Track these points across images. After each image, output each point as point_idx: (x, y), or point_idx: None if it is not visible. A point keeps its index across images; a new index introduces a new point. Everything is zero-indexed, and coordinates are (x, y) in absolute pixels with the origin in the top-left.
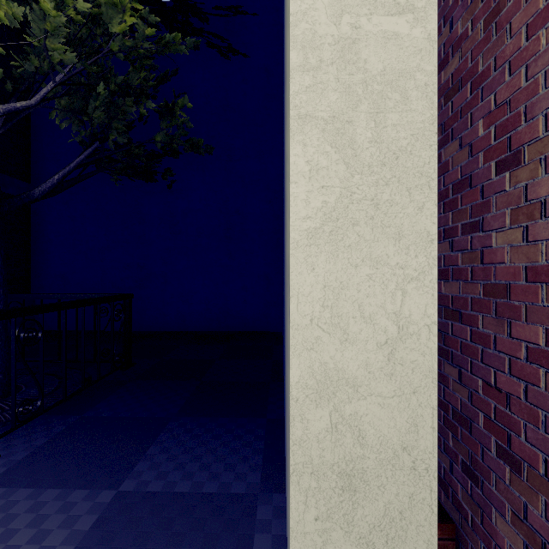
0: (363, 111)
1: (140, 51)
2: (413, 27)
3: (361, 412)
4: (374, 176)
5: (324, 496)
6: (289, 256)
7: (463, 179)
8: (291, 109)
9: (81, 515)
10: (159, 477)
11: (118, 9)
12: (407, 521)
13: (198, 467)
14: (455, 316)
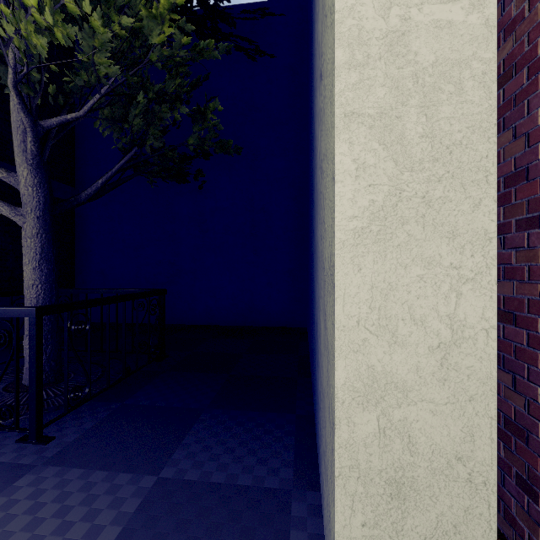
0: (413, 106)
1: (176, 59)
2: (469, 13)
3: (411, 418)
4: (425, 172)
5: (371, 502)
6: (334, 256)
7: (518, 172)
8: (336, 107)
9: (126, 497)
10: (196, 466)
11: (158, 22)
12: (461, 535)
13: (232, 459)
14: (508, 318)
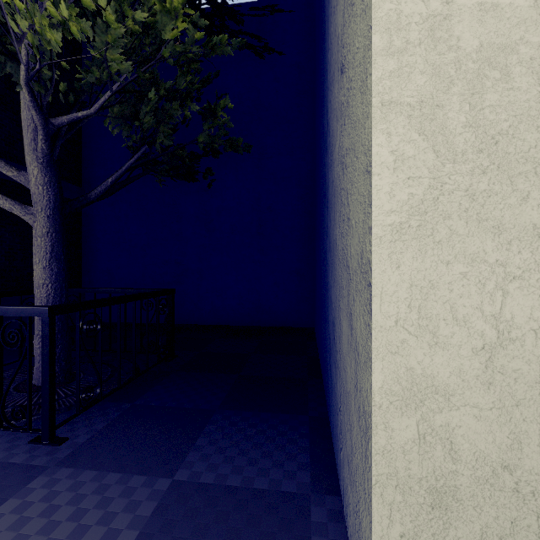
0: (455, 94)
1: (188, 55)
2: None
3: (453, 423)
4: (468, 164)
5: (411, 512)
6: (371, 252)
7: None
8: (373, 96)
9: (141, 500)
10: (210, 469)
11: (172, 16)
12: None
13: (246, 461)
14: None
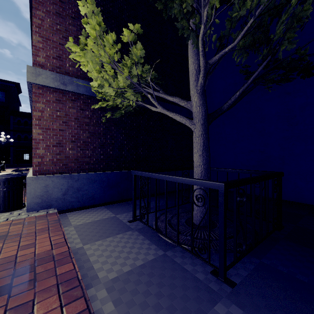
0: None
1: None
2: None
3: None
4: None
5: None
6: None
7: None
8: None
9: None
10: None
11: None
12: None
13: None
14: None
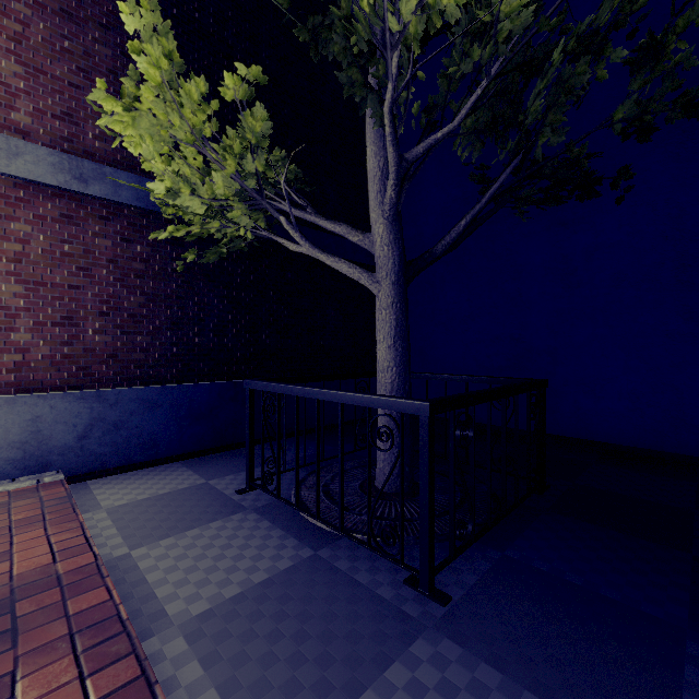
0: None
1: None
2: None
3: None
4: None
5: None
6: None
7: None
8: None
9: None
10: None
11: None
12: None
13: None
14: None
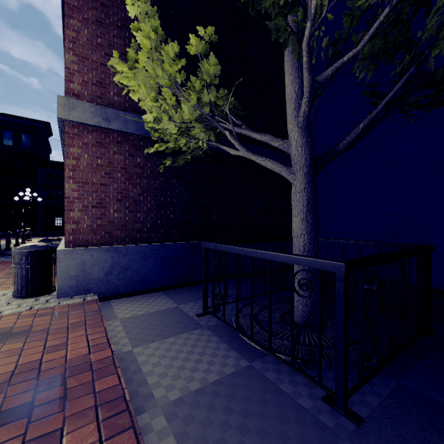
0: None
1: None
2: None
3: None
4: None
5: None
6: None
7: None
8: None
9: None
10: None
11: None
12: None
13: None
14: None
